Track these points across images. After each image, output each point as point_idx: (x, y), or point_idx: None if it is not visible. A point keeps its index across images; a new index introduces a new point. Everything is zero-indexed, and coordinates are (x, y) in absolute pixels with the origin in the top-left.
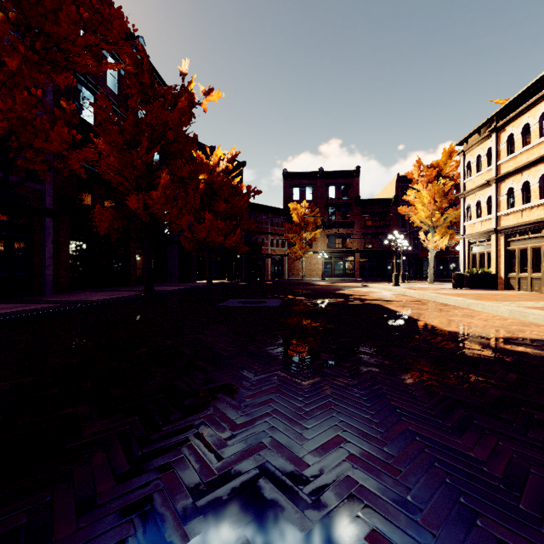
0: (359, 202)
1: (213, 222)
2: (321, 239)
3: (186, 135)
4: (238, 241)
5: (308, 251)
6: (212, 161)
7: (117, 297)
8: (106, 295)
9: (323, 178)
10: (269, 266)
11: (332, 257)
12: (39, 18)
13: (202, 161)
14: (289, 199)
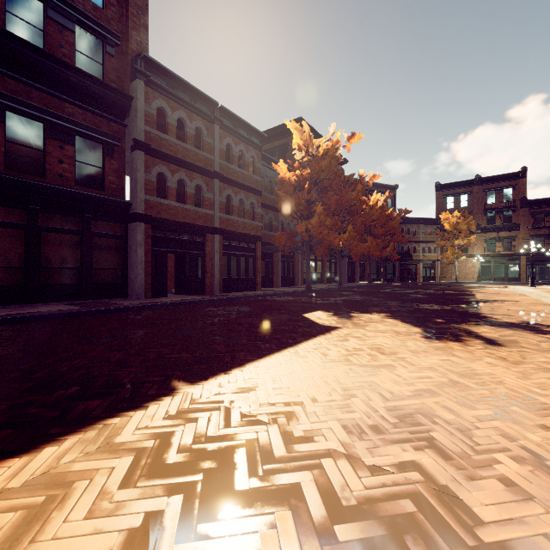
0: (526, 203)
1: (373, 242)
2: (478, 243)
3: (360, 201)
4: (391, 252)
5: (463, 255)
6: (371, 199)
7: (330, 287)
8: (322, 286)
9: (480, 185)
10: (421, 270)
11: (491, 261)
12: (326, 201)
13: (368, 212)
14: (442, 208)
